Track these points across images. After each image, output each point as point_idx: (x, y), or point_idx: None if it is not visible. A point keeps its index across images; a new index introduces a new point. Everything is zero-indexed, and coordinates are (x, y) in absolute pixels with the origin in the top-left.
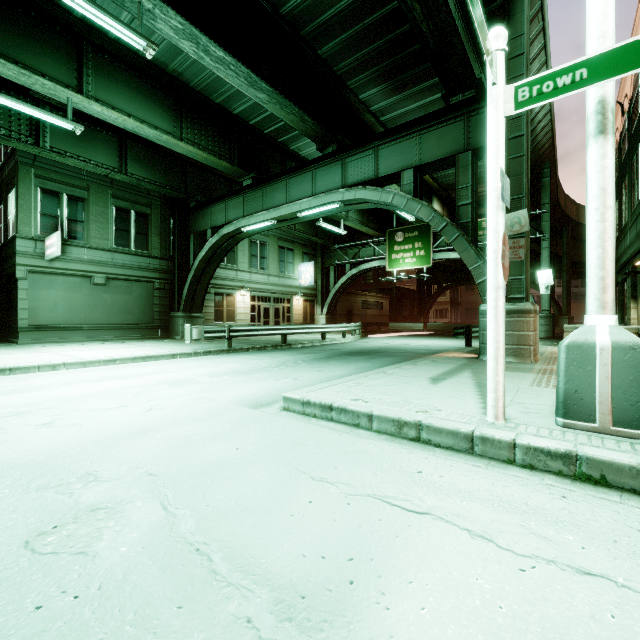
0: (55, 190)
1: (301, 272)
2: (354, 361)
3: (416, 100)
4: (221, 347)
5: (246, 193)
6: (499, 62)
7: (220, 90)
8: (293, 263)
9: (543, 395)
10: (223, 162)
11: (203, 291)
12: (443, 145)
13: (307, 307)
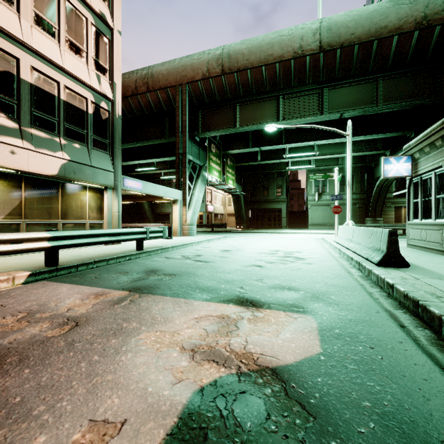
0: None
1: None
2: None
3: None
4: None
5: None
6: (335, 174)
7: None
8: None
9: None
10: (370, 152)
11: (380, 207)
12: None
13: None
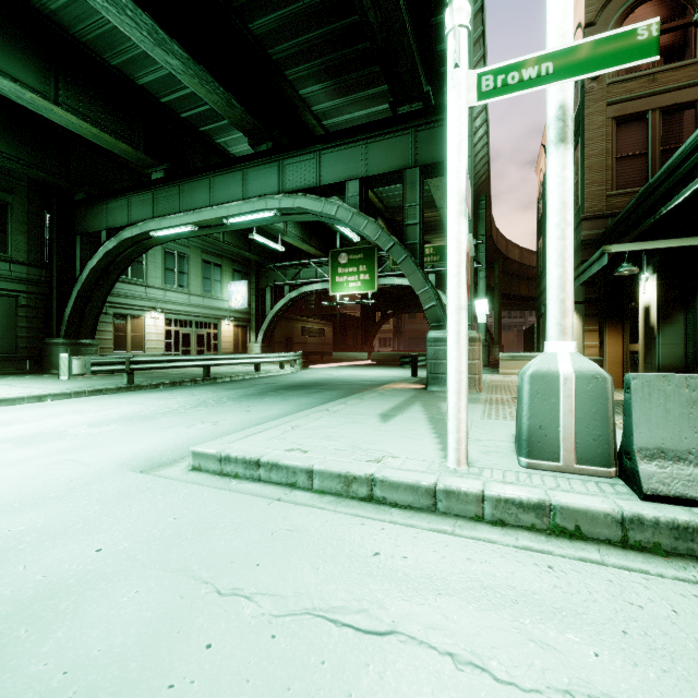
0: None
1: (231, 292)
2: (292, 397)
3: (362, 107)
4: (118, 384)
5: (156, 189)
6: (462, 41)
7: (117, 48)
8: (221, 281)
9: (497, 429)
10: (122, 144)
11: (96, 311)
12: (390, 158)
13: (239, 334)
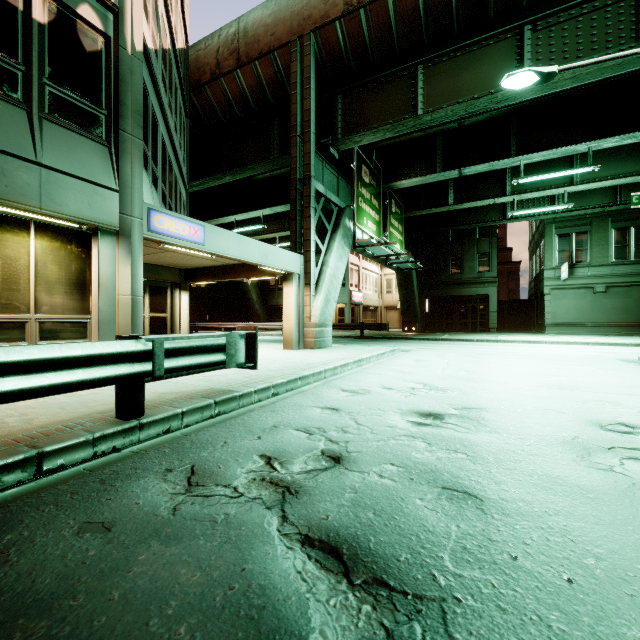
0: (567, 233)
1: None
2: None
3: None
4: None
5: None
6: None
7: None
8: None
9: None
10: None
11: None
12: None
13: None
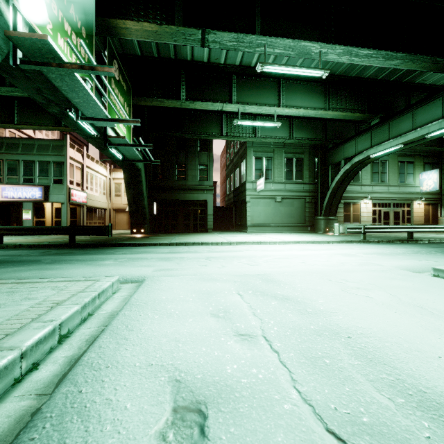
0: (260, 156)
1: (422, 180)
2: None
3: None
4: (357, 239)
5: (373, 129)
6: None
7: (356, 68)
8: (413, 173)
9: None
10: (356, 114)
11: (337, 202)
12: None
13: (429, 210)
